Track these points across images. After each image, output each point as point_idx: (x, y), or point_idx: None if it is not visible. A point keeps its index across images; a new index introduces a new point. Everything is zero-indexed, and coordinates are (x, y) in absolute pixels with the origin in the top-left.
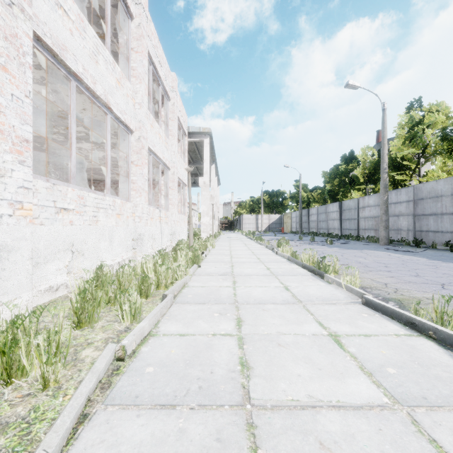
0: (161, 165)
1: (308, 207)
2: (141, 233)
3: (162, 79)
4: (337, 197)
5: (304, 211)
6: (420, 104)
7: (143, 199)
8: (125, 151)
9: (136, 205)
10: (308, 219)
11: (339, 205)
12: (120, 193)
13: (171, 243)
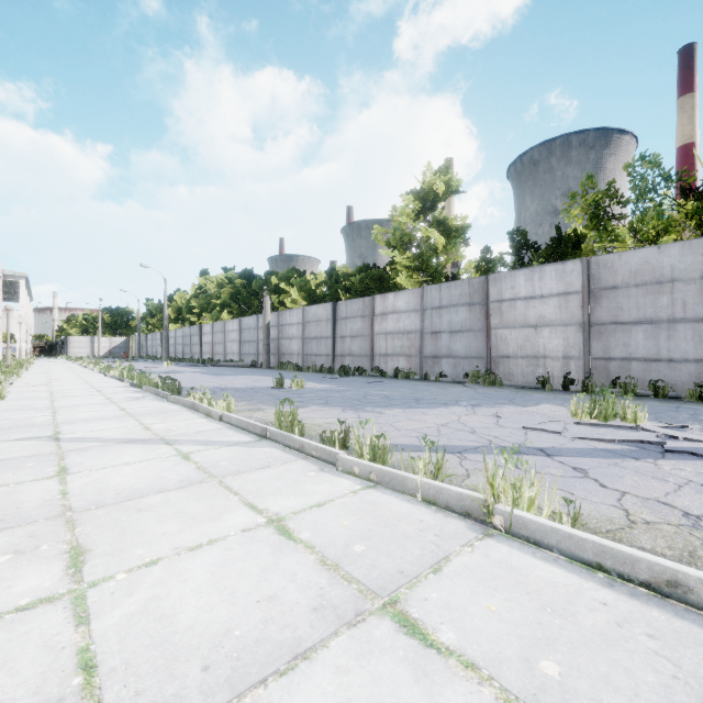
0: None
1: None
2: None
3: None
4: None
5: (144, 337)
6: (208, 273)
7: None
8: None
9: None
10: (147, 344)
11: (161, 334)
12: None
13: None
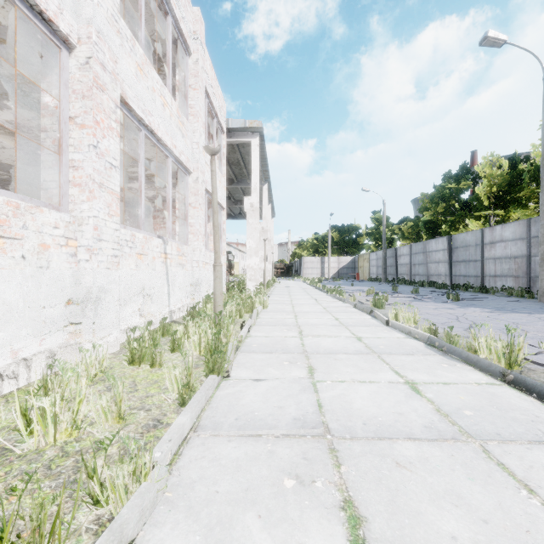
0: (169, 159)
1: (390, 246)
2: (91, 286)
3: (170, 1)
4: (437, 231)
5: (388, 252)
6: None
7: (100, 207)
8: (56, 94)
9: (80, 220)
10: (396, 262)
11: (448, 241)
12: (44, 192)
13: (193, 299)
